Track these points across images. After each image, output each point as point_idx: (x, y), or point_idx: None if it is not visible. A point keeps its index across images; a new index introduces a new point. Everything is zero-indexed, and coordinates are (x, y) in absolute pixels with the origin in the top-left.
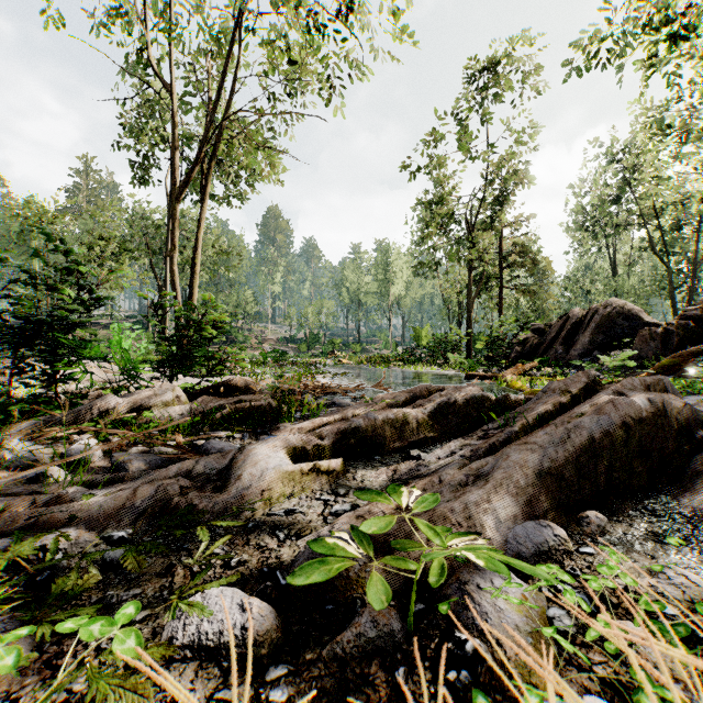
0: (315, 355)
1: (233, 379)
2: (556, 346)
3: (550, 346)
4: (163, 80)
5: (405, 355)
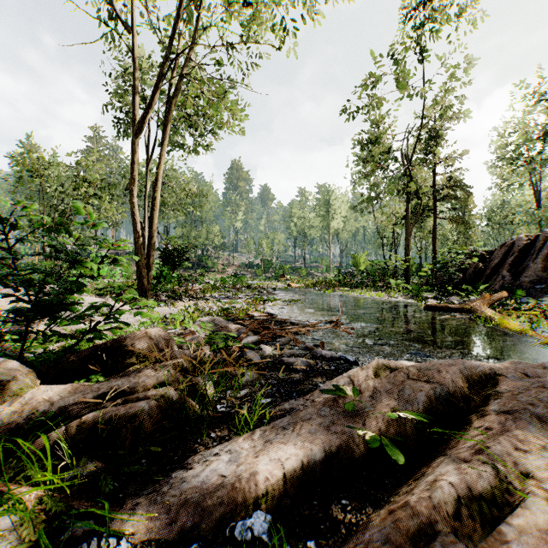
0: (269, 278)
1: (130, 336)
2: (502, 272)
3: (494, 272)
4: (122, 22)
5: (346, 279)
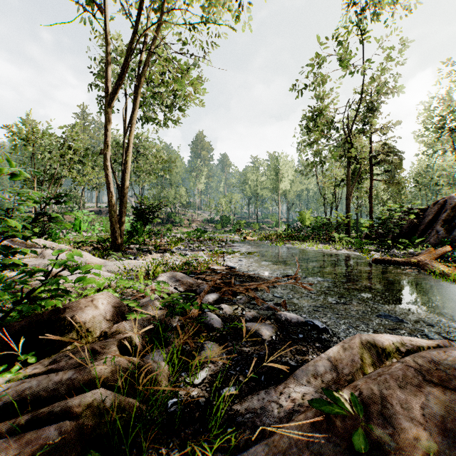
0: (227, 231)
1: (71, 305)
2: (436, 227)
3: (428, 227)
4: (97, 5)
5: (293, 232)
